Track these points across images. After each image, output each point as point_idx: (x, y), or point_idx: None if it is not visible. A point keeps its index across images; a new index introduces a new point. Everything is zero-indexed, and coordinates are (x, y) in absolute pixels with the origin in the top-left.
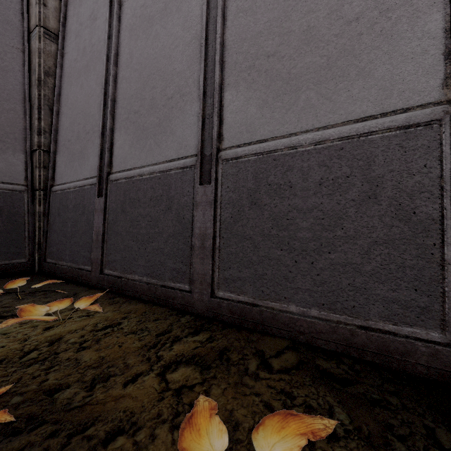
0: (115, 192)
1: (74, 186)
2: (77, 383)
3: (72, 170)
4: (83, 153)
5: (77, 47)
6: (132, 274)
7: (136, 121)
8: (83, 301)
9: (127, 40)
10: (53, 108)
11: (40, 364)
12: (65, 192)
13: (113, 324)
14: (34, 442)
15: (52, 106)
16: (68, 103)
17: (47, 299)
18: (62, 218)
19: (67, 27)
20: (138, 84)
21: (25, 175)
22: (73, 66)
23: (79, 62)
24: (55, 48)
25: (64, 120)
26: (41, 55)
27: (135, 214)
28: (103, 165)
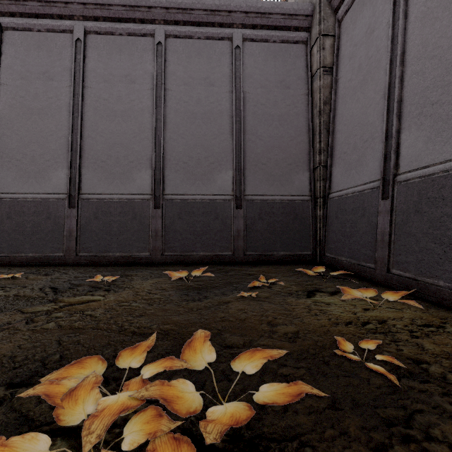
0: (405, 193)
1: (352, 192)
2: (437, 364)
3: (348, 178)
4: (360, 161)
5: (351, 68)
6: (433, 278)
7: (434, 113)
8: (389, 294)
9: (418, 31)
10: (328, 130)
11: (384, 335)
12: (342, 198)
13: (432, 324)
14: (432, 391)
15: (328, 128)
16: (343, 120)
17: (344, 286)
18: (340, 220)
19: (339, 55)
20: (437, 71)
21: (309, 187)
22: (347, 86)
23: (354, 80)
24: (330, 79)
25: (339, 137)
26: (320, 90)
27: (437, 214)
28: (387, 168)
